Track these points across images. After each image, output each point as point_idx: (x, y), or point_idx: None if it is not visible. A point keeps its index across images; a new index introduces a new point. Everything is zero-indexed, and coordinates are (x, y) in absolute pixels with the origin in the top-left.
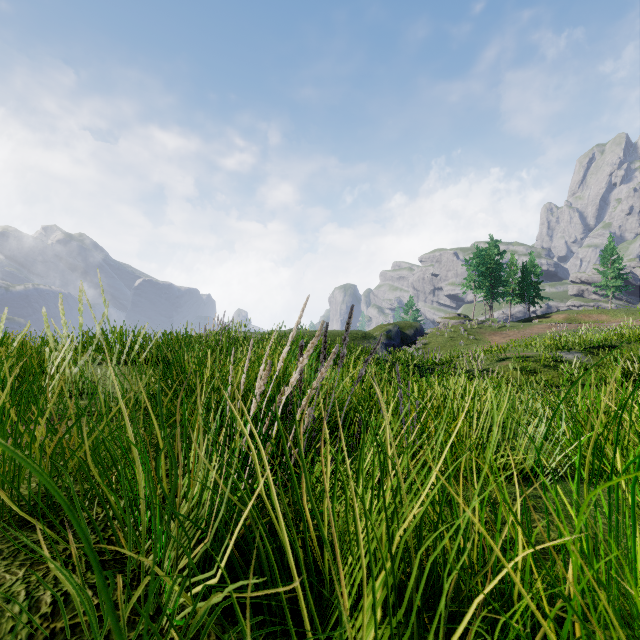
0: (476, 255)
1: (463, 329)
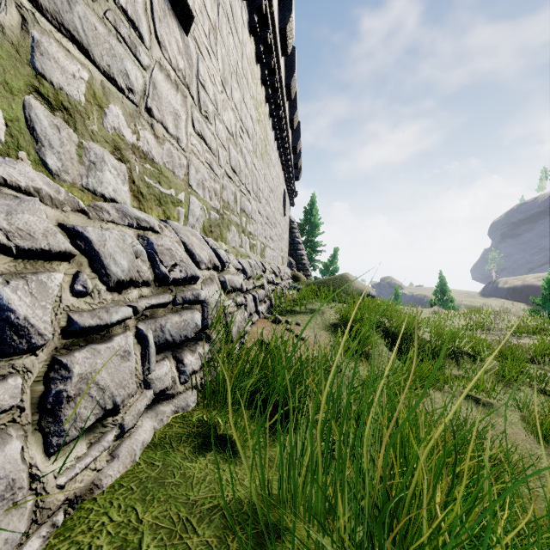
0: None
1: None
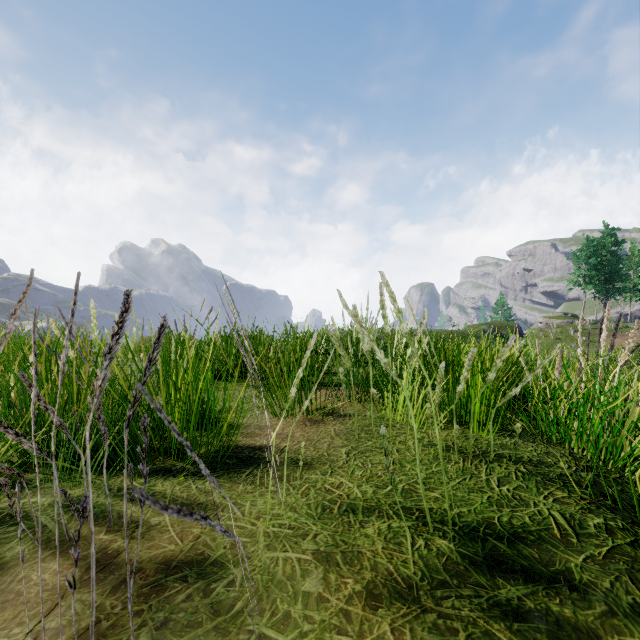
0: (586, 246)
1: (573, 330)
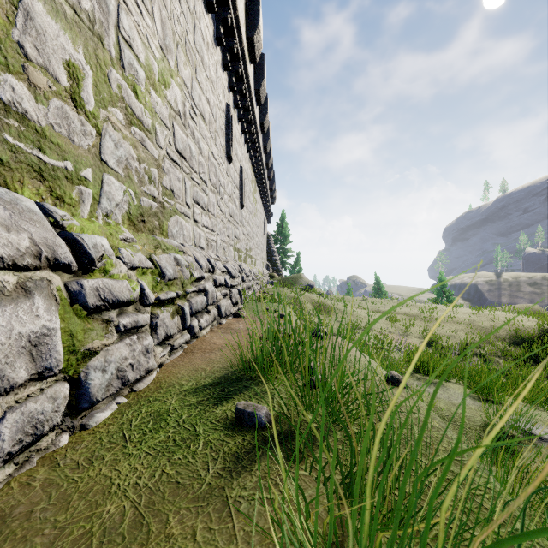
0: None
1: None
